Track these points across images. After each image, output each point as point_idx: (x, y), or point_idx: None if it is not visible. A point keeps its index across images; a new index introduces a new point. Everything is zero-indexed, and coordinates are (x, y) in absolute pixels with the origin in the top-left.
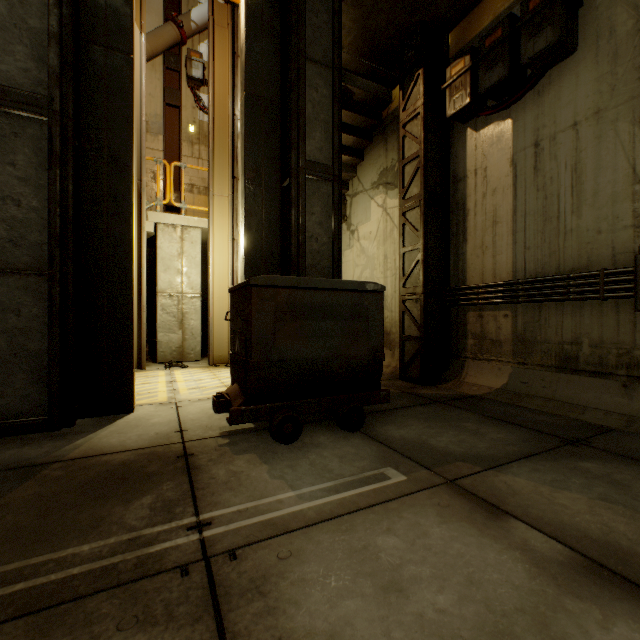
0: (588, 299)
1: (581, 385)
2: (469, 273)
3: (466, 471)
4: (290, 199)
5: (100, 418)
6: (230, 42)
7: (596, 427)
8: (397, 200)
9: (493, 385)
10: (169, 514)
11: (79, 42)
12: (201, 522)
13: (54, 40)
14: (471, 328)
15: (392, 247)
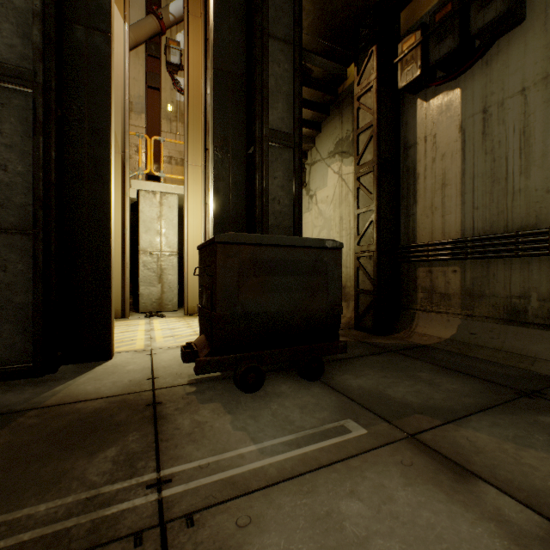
0: (537, 255)
1: (529, 337)
2: (419, 232)
3: (426, 425)
4: (254, 164)
5: (81, 365)
6: (203, 29)
7: (547, 378)
8: (352, 167)
9: (442, 335)
10: (131, 469)
11: (62, 22)
12: (161, 479)
13: (37, 18)
14: (421, 282)
15: (347, 209)
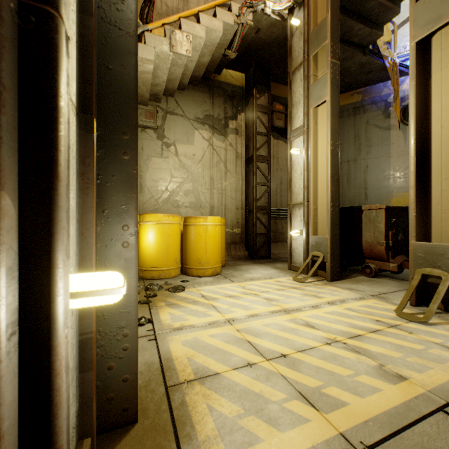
0: None
1: None
2: (271, 202)
3: None
4: None
5: None
6: None
7: None
8: (224, 144)
9: (285, 251)
10: None
11: None
12: None
13: None
14: (272, 228)
15: (219, 174)
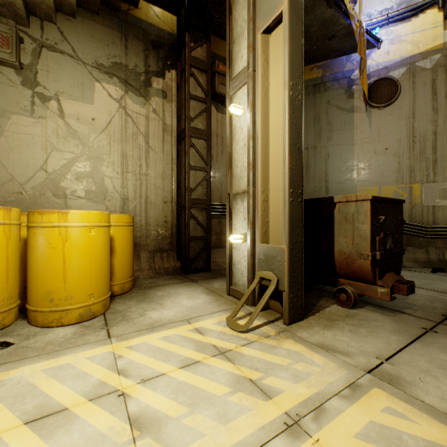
0: None
1: None
2: (214, 195)
3: None
4: None
5: None
6: None
7: None
8: (144, 109)
9: None
10: None
11: None
12: None
13: None
14: (215, 229)
15: (137, 152)
